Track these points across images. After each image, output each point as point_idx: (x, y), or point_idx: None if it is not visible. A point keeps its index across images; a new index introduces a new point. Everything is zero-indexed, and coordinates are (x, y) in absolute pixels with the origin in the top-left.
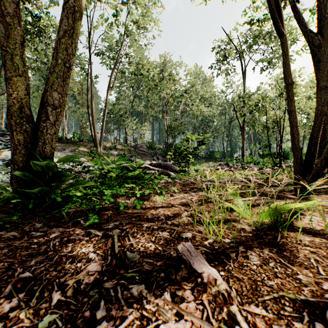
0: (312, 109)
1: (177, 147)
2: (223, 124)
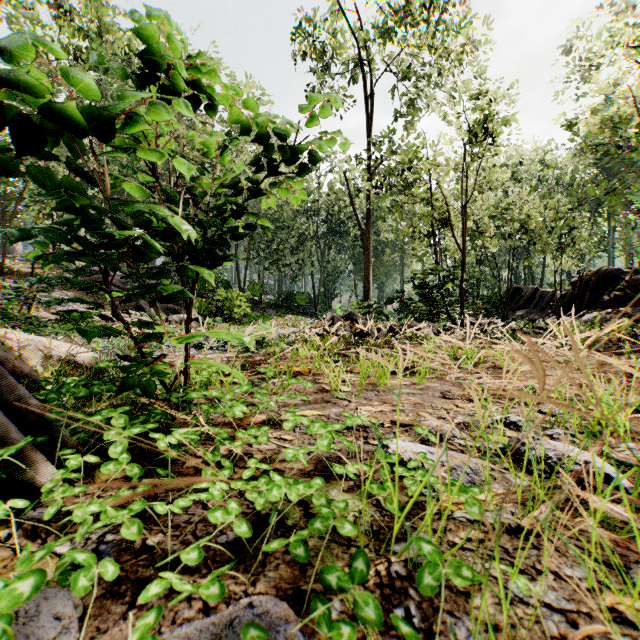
0: (484, 212)
1: (18, 109)
2: (311, 237)
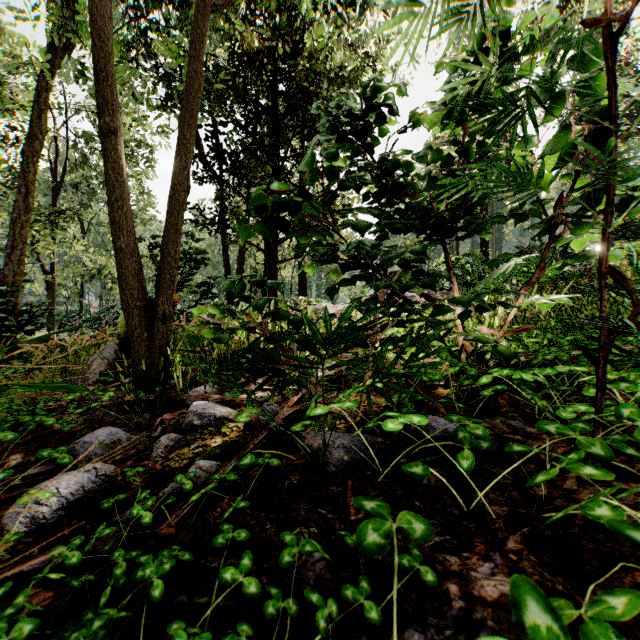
0: None
1: None
2: None
